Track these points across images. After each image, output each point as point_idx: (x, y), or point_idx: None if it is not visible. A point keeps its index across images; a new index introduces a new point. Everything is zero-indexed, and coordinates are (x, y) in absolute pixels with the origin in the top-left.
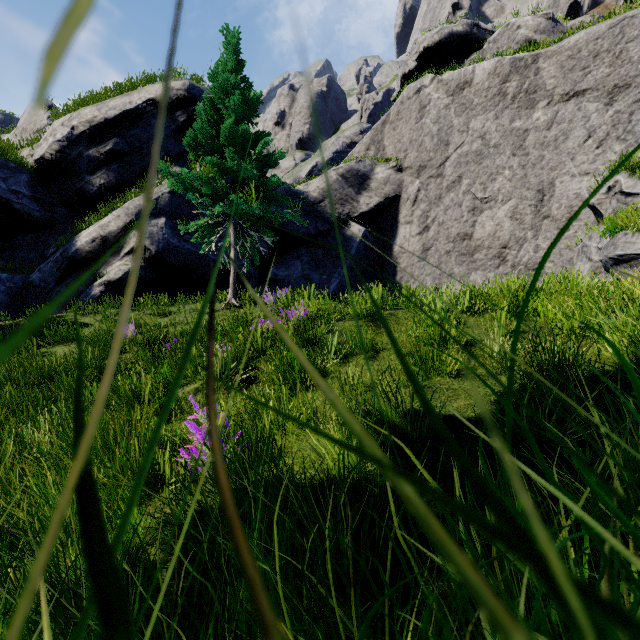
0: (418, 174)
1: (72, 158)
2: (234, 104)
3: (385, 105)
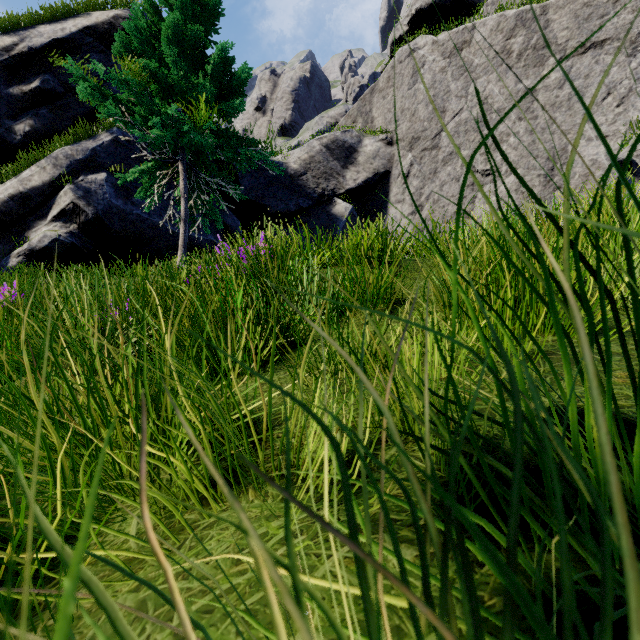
0: (411, 147)
1: None
2: (182, 0)
3: None
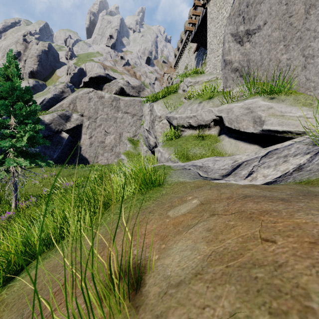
0: (89, 119)
1: None
2: None
3: (79, 74)
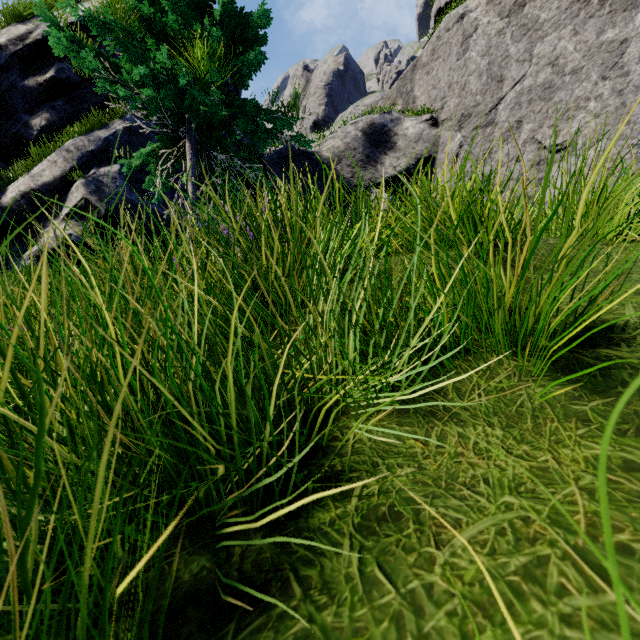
0: (460, 126)
1: (3, 91)
2: None
3: None
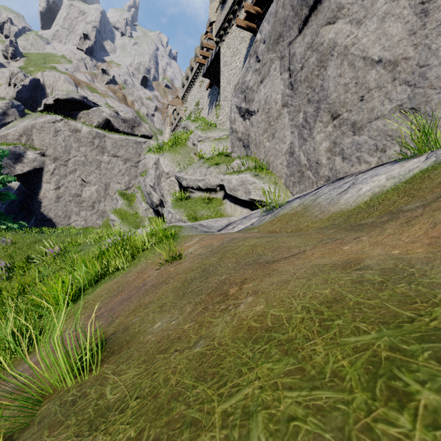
0: (54, 161)
1: None
2: None
3: (32, 87)
